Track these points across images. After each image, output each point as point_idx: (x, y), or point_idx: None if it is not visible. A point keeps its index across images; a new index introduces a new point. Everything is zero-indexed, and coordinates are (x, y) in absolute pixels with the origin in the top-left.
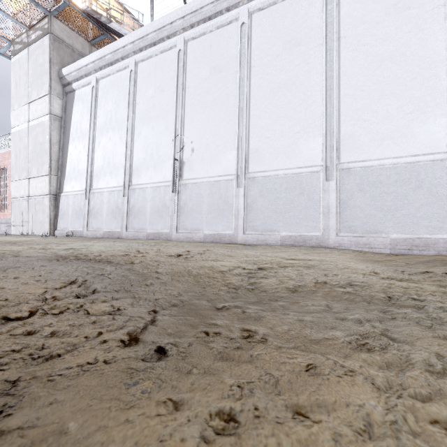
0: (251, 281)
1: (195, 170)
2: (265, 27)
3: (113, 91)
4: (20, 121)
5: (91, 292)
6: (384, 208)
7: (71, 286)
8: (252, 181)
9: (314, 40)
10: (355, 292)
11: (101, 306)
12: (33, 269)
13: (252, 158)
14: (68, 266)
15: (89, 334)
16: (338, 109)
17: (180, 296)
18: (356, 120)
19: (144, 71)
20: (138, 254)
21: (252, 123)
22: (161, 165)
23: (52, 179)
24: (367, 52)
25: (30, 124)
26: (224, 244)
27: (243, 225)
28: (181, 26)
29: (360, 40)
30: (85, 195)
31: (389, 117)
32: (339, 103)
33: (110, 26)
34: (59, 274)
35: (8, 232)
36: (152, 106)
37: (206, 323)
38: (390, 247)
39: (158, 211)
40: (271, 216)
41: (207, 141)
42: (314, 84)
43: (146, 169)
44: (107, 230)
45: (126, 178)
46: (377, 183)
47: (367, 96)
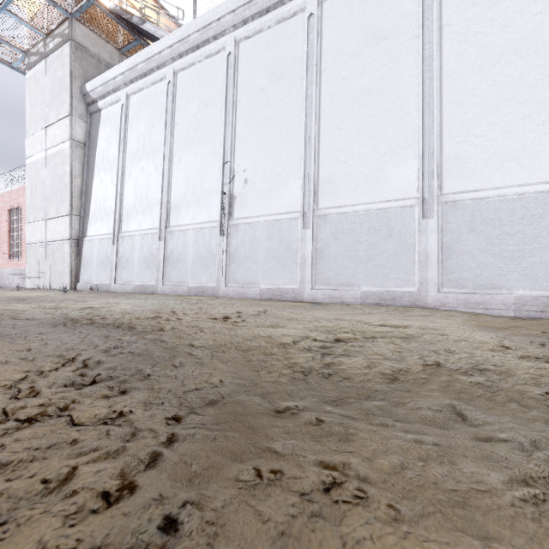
0: (327, 360)
1: (248, 207)
2: (340, 18)
3: (147, 109)
4: (36, 149)
5: (90, 380)
6: (505, 254)
7: (66, 367)
8: (323, 219)
9: (406, 32)
10: (490, 383)
11: (95, 408)
12: (25, 339)
13: (323, 190)
14: (75, 334)
15: (54, 472)
16: (439, 121)
17: (221, 386)
18: (465, 136)
19: (184, 82)
20: (172, 316)
21: (323, 144)
22: (206, 200)
23: (74, 220)
24: (479, 44)
25: (47, 153)
26: (286, 303)
27: (311, 277)
28: (231, 22)
29: (470, 28)
30: (113, 239)
31: (512, 130)
32: (441, 113)
33: (143, 28)
34: (57, 347)
35: (23, 286)
36: (195, 126)
37: (258, 449)
38: (513, 308)
39: (202, 260)
40: (348, 265)
41: (265, 169)
42: (406, 89)
43: (187, 206)
44: (139, 283)
45: (162, 218)
46: (495, 220)
47: (480, 103)
